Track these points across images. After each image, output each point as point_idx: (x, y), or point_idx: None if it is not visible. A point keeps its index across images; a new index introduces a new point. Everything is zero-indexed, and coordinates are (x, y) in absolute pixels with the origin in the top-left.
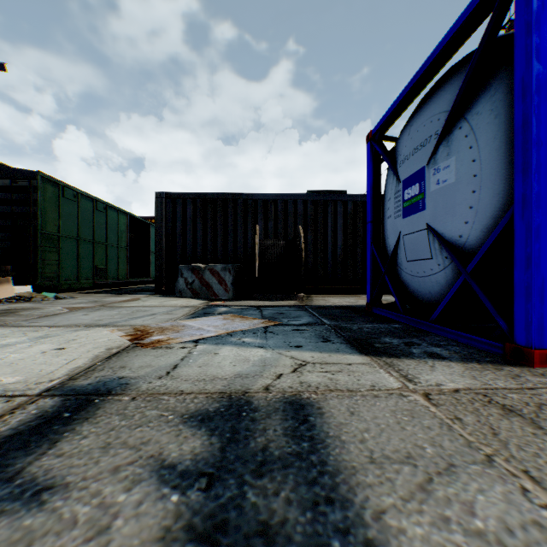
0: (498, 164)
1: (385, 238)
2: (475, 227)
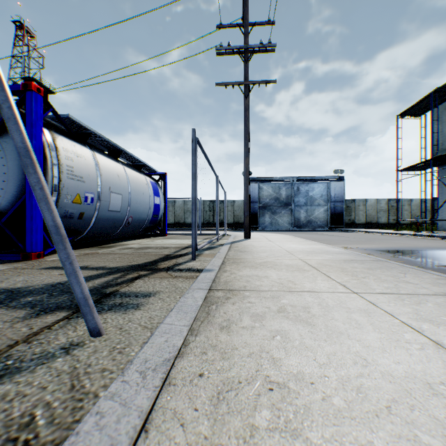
0: (19, 172)
1: None
2: (6, 199)
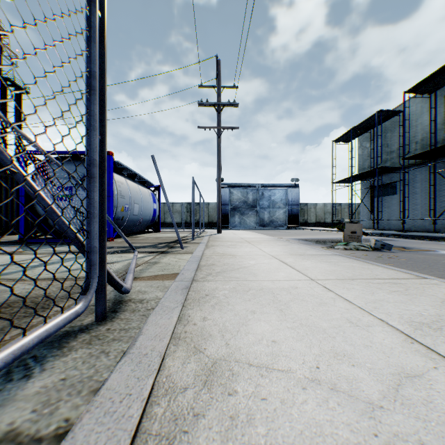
0: None
1: (38, 206)
2: None
